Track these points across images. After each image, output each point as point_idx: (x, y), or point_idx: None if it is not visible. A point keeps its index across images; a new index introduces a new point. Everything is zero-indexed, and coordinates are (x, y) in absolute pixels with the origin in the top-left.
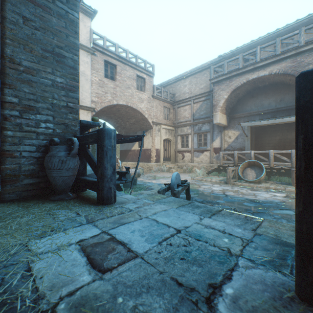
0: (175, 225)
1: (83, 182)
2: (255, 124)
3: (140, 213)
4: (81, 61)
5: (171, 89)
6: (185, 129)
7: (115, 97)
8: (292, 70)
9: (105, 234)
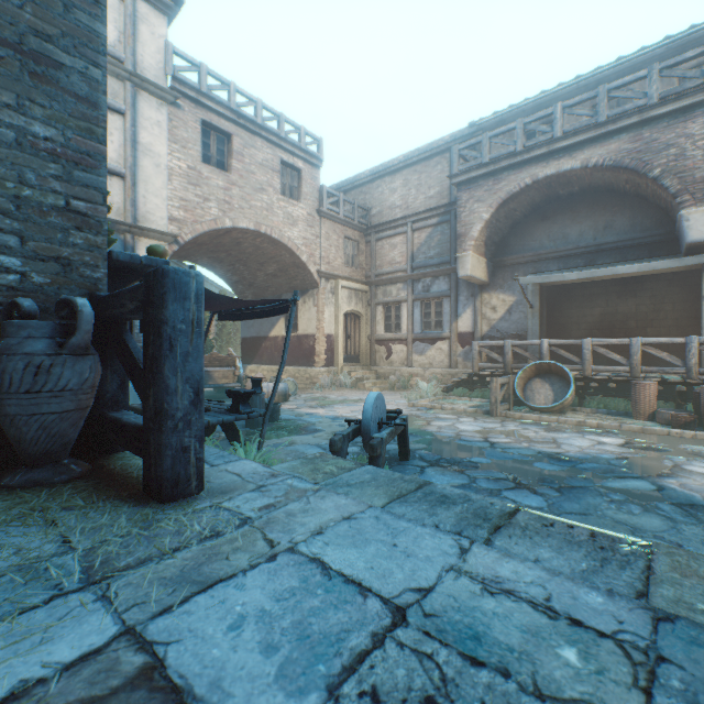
0: (385, 585)
1: (113, 427)
2: (551, 280)
3: (271, 534)
4: (144, 120)
5: (361, 198)
6: (393, 289)
7: (228, 210)
8: (633, 159)
9: (129, 643)
